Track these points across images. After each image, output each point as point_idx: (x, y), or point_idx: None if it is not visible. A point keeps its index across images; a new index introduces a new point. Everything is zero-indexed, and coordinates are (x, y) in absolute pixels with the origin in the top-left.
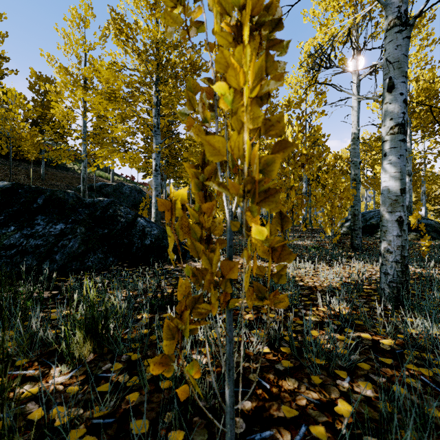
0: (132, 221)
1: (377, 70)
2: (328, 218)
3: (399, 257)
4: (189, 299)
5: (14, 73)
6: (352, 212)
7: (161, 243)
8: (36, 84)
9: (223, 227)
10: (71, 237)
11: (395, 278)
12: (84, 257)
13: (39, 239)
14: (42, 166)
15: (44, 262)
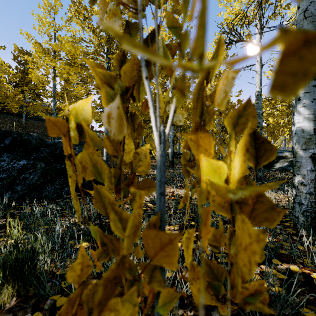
0: None
1: None
2: None
3: (312, 189)
4: (88, 289)
5: (3, 49)
6: None
7: None
8: (18, 56)
9: None
10: (31, 171)
11: (309, 208)
12: (42, 188)
13: (3, 173)
14: (23, 118)
15: (6, 193)
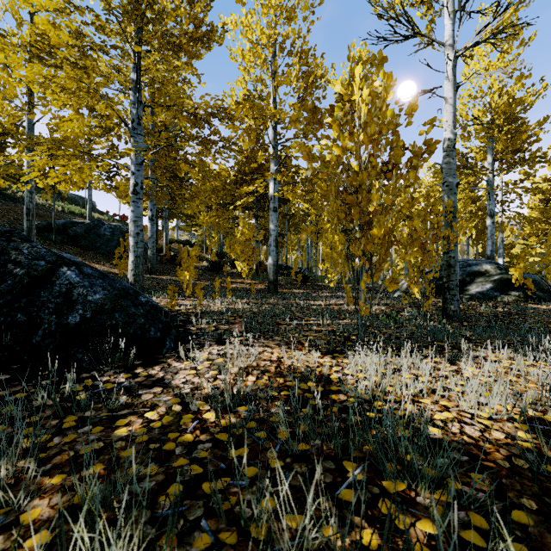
0: (45, 273)
1: (484, 41)
2: (418, 271)
3: None
4: None
5: None
6: (445, 262)
7: (108, 321)
8: None
9: (248, 285)
10: None
11: None
12: None
13: None
14: None
15: None
